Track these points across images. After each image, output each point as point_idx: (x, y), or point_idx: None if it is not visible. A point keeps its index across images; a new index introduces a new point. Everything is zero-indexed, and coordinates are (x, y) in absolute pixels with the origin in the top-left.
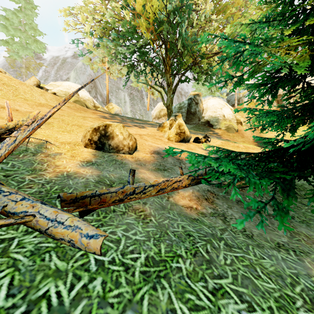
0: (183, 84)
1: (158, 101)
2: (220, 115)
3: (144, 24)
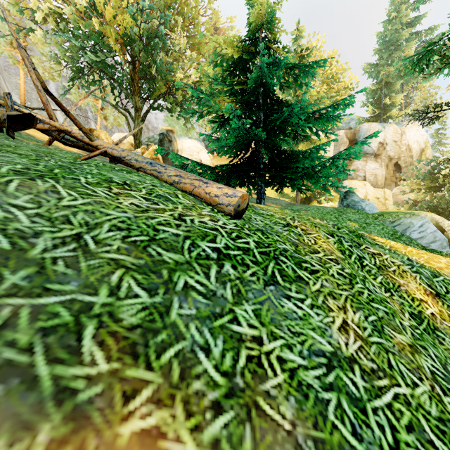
0: (150, 115)
1: (113, 131)
2: (196, 159)
3: (113, 34)
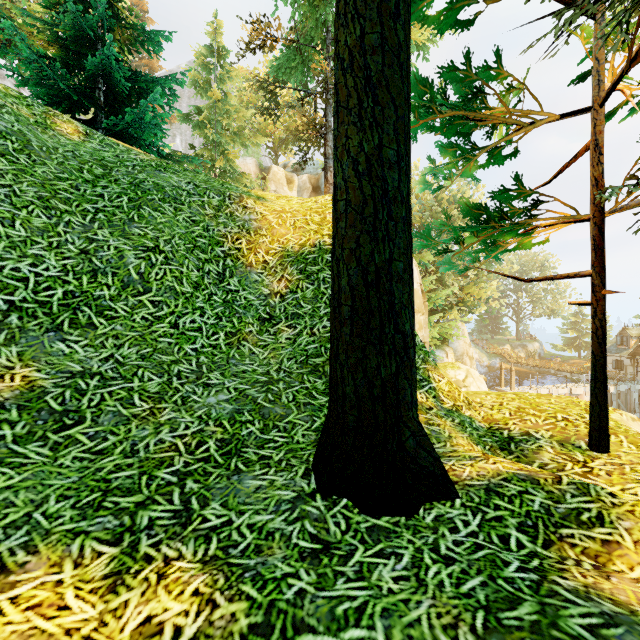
0: None
1: None
2: None
3: None
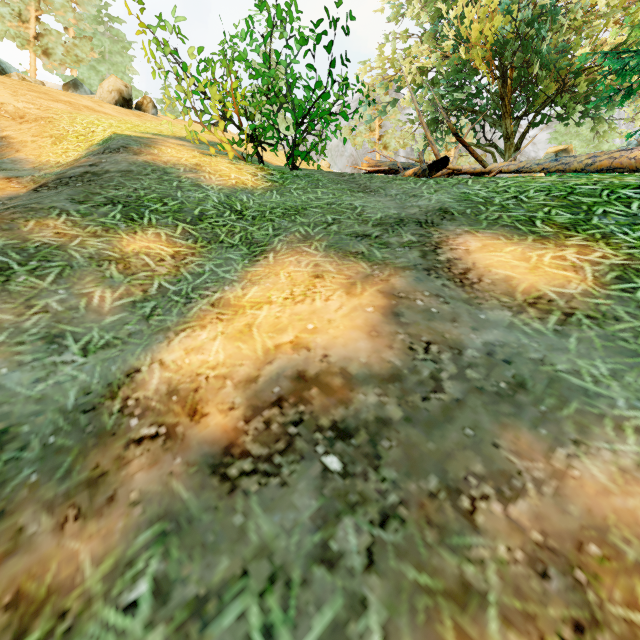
0: (523, 143)
1: None
2: None
3: (480, 54)
